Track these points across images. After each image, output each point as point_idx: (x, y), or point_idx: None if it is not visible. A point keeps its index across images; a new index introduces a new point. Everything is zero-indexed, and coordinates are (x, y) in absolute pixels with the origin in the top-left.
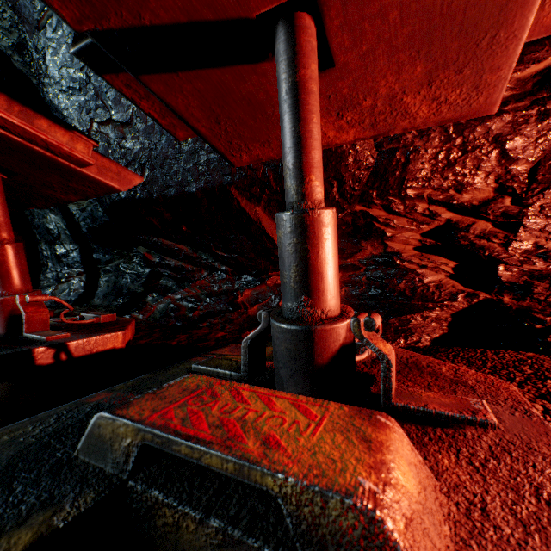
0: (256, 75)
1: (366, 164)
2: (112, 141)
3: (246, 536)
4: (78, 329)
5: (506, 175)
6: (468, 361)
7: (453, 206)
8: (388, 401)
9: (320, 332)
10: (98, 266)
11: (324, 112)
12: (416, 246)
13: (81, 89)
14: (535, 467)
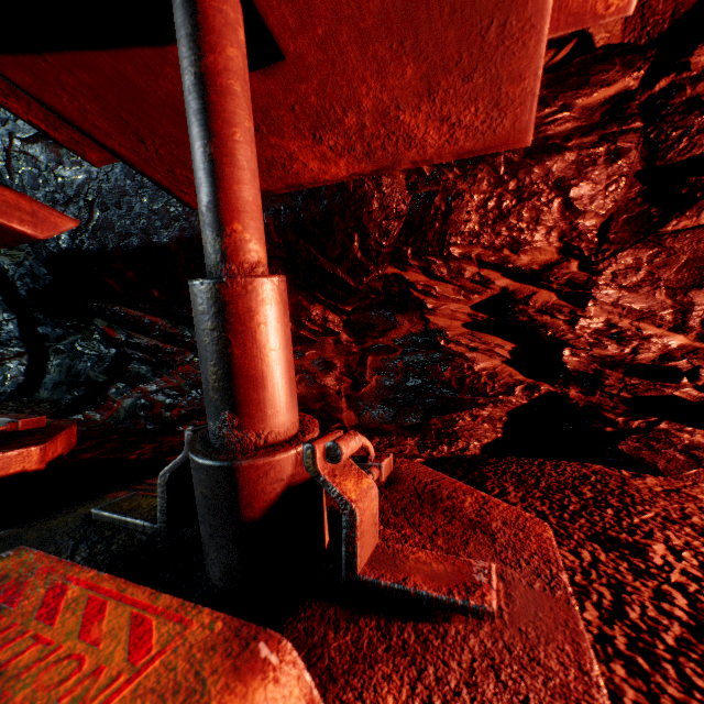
0: (170, 66)
1: (396, 211)
2: (43, 167)
3: None
4: None
5: (572, 231)
6: (519, 478)
7: (508, 270)
8: (353, 573)
9: (248, 470)
10: (46, 344)
11: (293, 131)
12: (466, 322)
13: None
14: (527, 703)
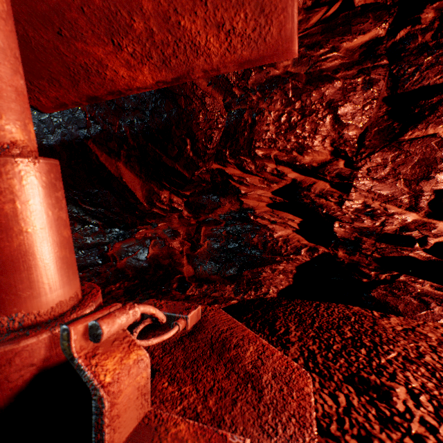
0: None
1: (217, 123)
2: None
3: None
4: None
5: (340, 139)
6: (300, 319)
7: (296, 166)
8: None
9: None
10: None
11: (92, 36)
12: (268, 203)
13: None
14: None
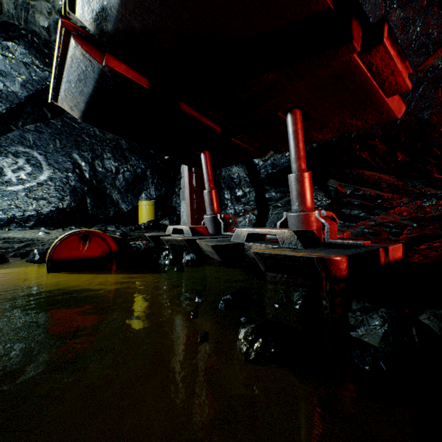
0: None
1: None
2: None
3: None
4: None
5: None
6: None
7: None
8: None
9: None
10: (268, 203)
11: None
12: None
13: None
14: None
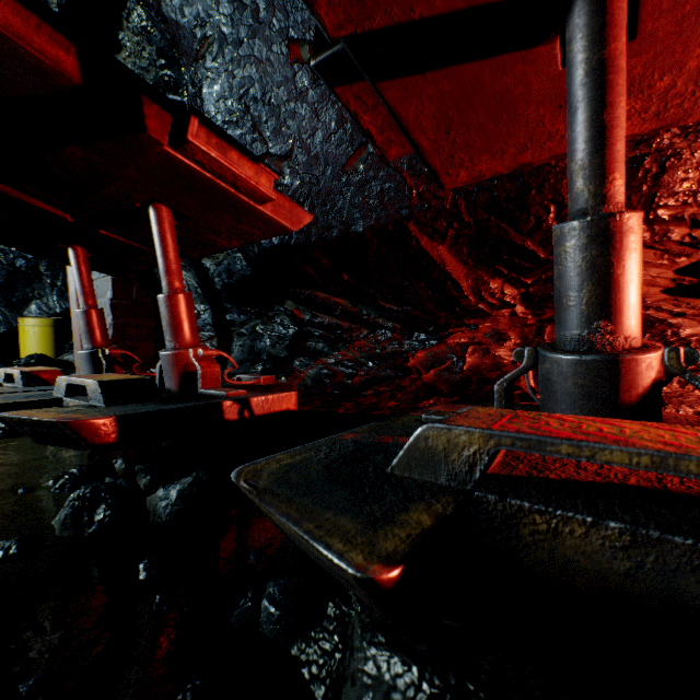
0: (523, 64)
1: None
2: None
3: (669, 535)
4: (245, 389)
5: None
6: None
7: None
8: None
9: (629, 362)
10: (231, 329)
11: None
12: (665, 288)
13: (237, 122)
14: None
